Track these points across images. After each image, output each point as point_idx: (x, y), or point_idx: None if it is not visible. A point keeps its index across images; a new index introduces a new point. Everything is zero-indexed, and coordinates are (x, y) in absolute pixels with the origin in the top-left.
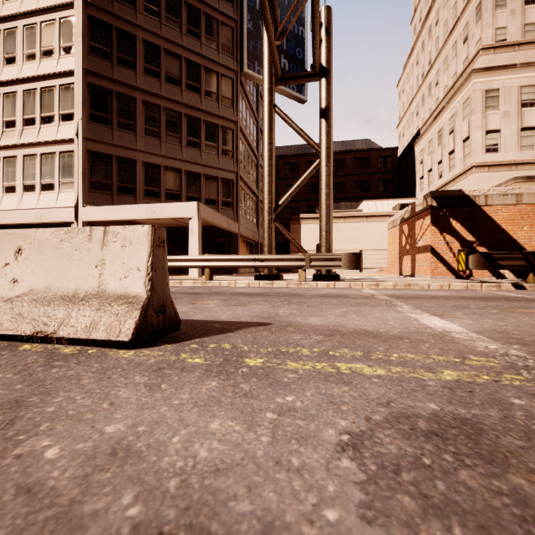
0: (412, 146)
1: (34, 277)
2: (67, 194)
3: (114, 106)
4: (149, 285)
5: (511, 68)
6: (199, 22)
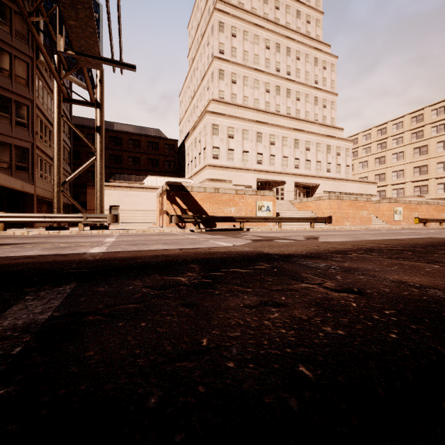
0: (184, 143)
1: None
2: None
3: None
4: None
5: (224, 116)
6: None
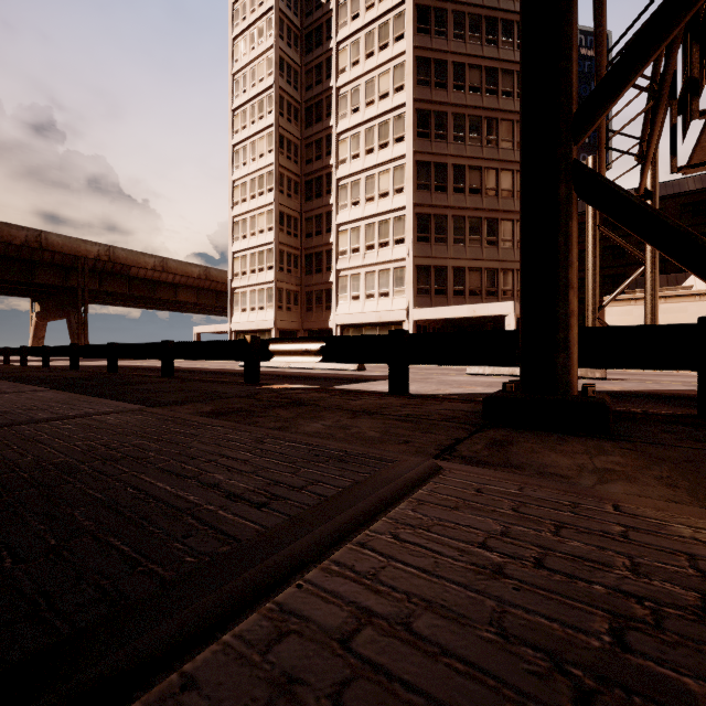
0: None
1: None
2: (399, 299)
3: (432, 226)
4: None
5: None
6: (496, 130)
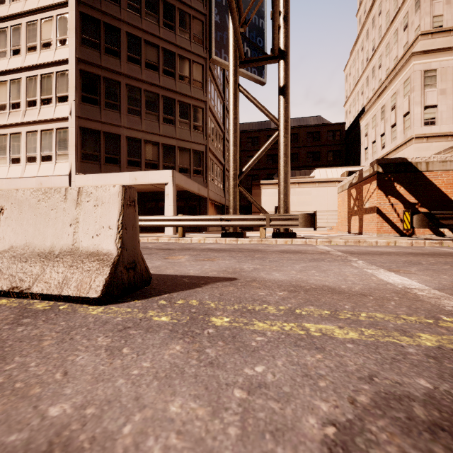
0: (358, 121)
1: (14, 235)
2: (62, 164)
3: (101, 89)
4: (119, 243)
5: (447, 51)
6: (174, 17)
